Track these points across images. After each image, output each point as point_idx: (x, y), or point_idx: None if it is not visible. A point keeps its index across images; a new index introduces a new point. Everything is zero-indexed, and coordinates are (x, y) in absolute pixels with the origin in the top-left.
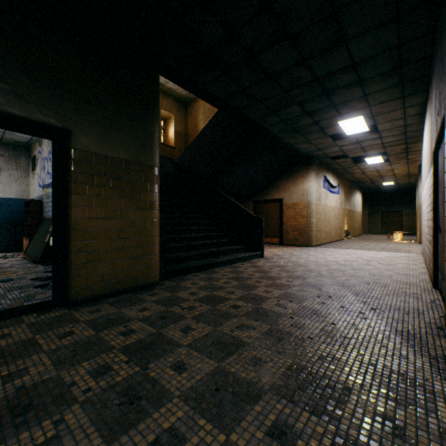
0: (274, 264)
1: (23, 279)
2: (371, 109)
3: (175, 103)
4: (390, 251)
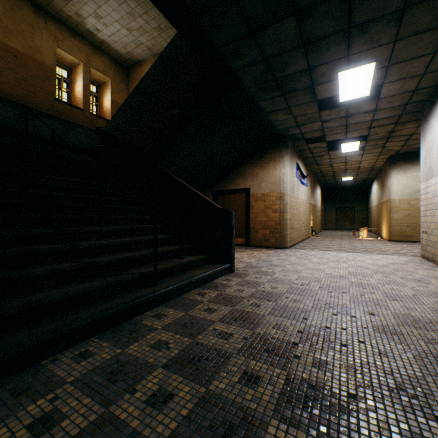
0: (257, 290)
1: None
2: (393, 48)
3: (112, 64)
4: (379, 253)
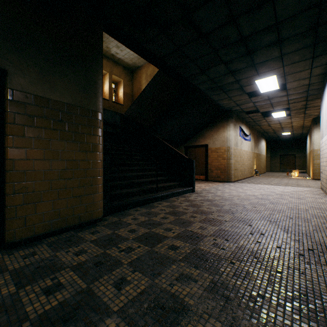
0: (204, 198)
1: None
2: (284, 69)
3: (123, 70)
4: (294, 186)
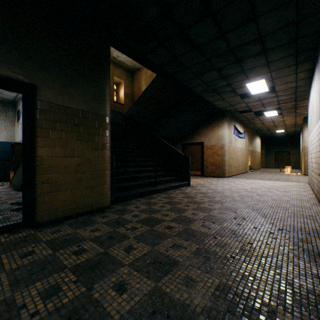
0: (198, 191)
1: (4, 204)
2: (271, 74)
3: (124, 72)
4: (284, 181)
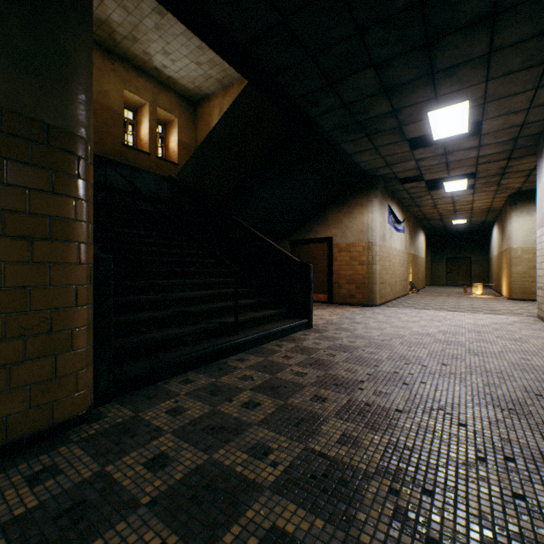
0: (334, 343)
1: None
2: (486, 87)
3: (178, 101)
4: (487, 312)
